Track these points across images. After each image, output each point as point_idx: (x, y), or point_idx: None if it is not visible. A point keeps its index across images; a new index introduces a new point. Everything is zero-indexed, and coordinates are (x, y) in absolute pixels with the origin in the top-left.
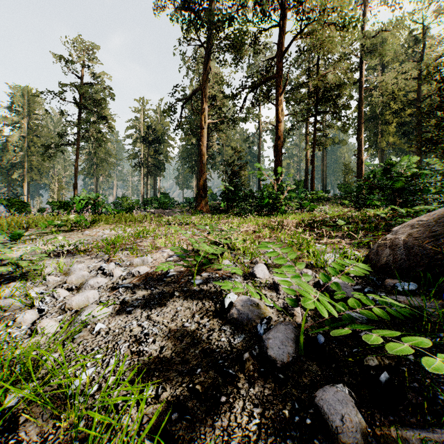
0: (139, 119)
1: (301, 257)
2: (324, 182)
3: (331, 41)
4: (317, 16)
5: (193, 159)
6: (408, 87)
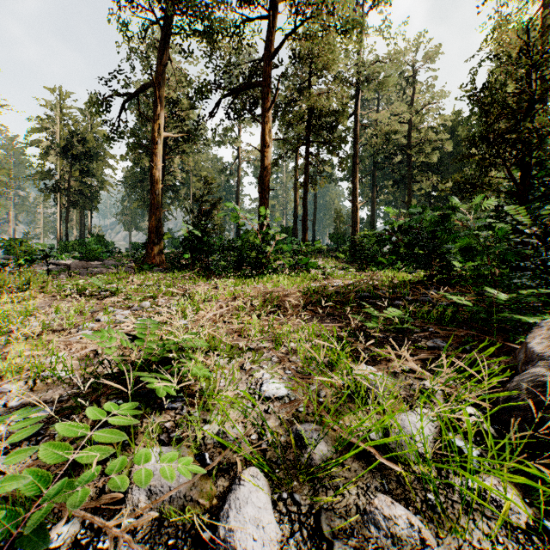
0: (53, 119)
1: (340, 412)
2: (314, 230)
3: (330, 51)
4: (315, 11)
5: (144, 188)
6: (398, 131)
